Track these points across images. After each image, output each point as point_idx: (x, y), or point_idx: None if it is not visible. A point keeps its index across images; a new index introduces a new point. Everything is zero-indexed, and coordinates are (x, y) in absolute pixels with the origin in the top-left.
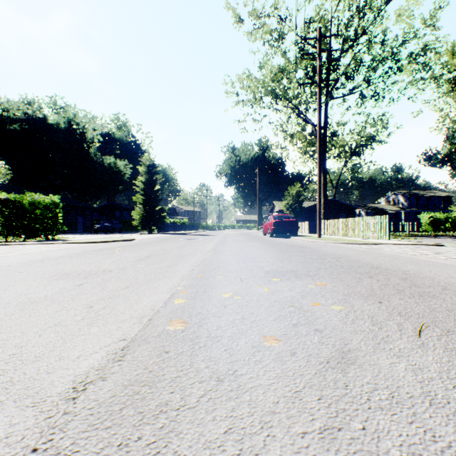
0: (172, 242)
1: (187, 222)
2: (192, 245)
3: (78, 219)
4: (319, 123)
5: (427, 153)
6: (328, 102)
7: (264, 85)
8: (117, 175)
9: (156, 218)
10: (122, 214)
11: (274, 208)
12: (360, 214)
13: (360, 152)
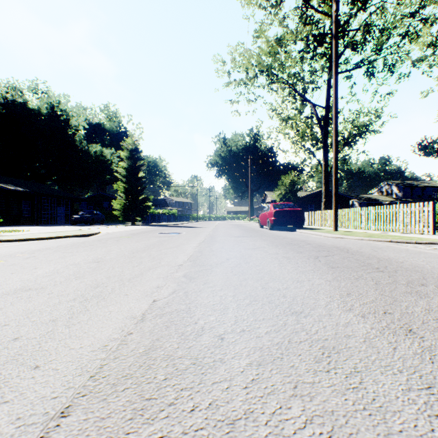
0: (139, 239)
1: (176, 213)
2: (162, 245)
3: (55, 209)
4: (335, 85)
5: (422, 142)
6: (331, 77)
7: (259, 59)
8: (104, 164)
9: (139, 208)
10: (111, 205)
11: (266, 198)
12: (354, 204)
13: (354, 142)
